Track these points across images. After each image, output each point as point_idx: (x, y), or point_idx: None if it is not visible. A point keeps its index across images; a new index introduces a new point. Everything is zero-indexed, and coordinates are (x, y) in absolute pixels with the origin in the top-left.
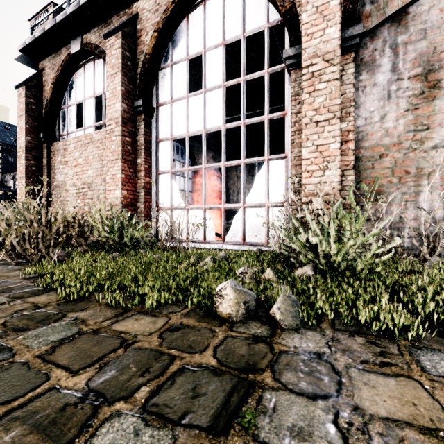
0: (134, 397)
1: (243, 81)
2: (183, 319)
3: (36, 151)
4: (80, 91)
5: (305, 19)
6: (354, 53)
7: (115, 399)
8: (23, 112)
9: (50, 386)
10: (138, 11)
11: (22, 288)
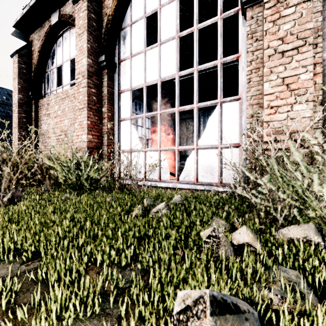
0: None
1: (196, 30)
2: None
3: (26, 106)
4: (60, 56)
5: None
6: None
7: None
8: (16, 75)
9: None
10: None
11: None
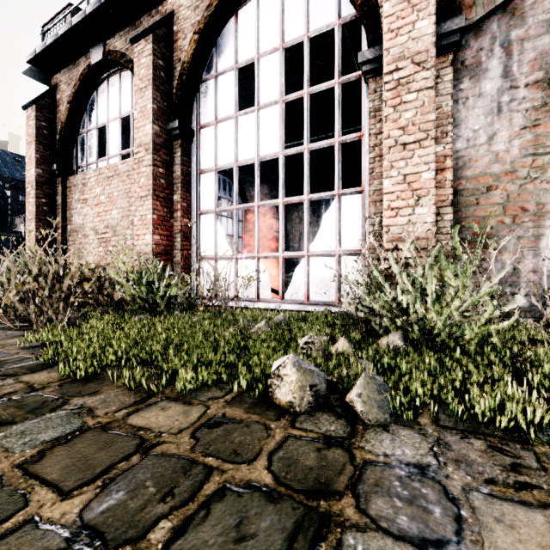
0: (147, 539)
1: (307, 94)
2: (226, 409)
3: (48, 187)
4: (103, 111)
5: (389, 11)
6: (452, 53)
7: (119, 542)
8: (33, 138)
9: (27, 517)
10: (174, 8)
11: (18, 361)
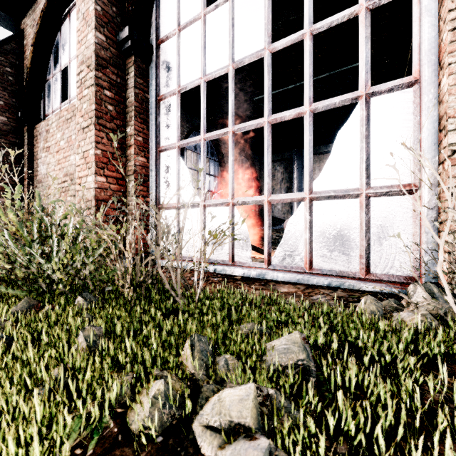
0: None
1: None
2: None
3: (14, 136)
4: (65, 51)
5: None
6: None
7: None
8: None
9: None
10: None
11: None
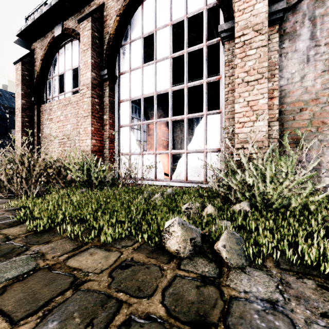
0: None
1: (186, 53)
2: (134, 254)
3: (29, 111)
4: (62, 65)
5: None
6: (278, 25)
7: None
8: (20, 81)
9: None
10: (104, 1)
11: (2, 219)
